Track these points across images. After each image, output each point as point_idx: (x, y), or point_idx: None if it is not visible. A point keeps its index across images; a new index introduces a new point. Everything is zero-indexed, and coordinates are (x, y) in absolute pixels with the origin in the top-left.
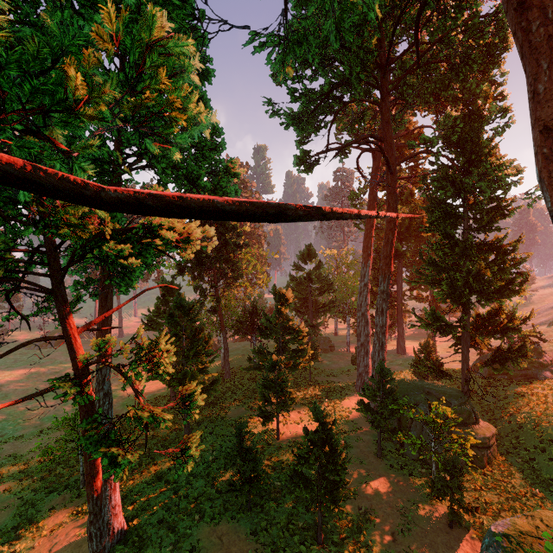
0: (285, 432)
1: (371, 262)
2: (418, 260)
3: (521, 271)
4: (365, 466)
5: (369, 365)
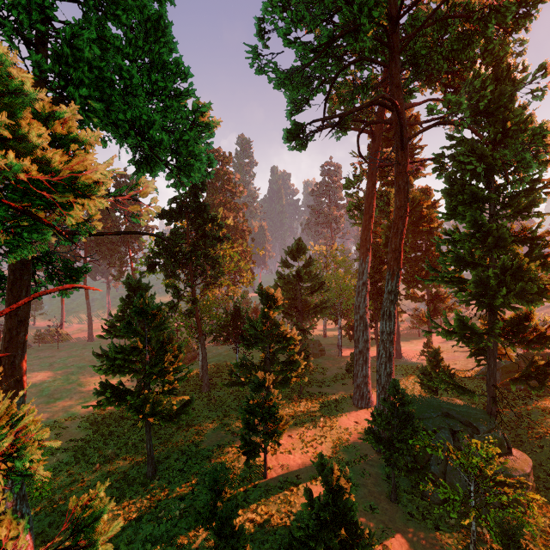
0: (274, 466)
1: (370, 257)
2: (414, 257)
3: None
4: (377, 516)
5: (368, 376)
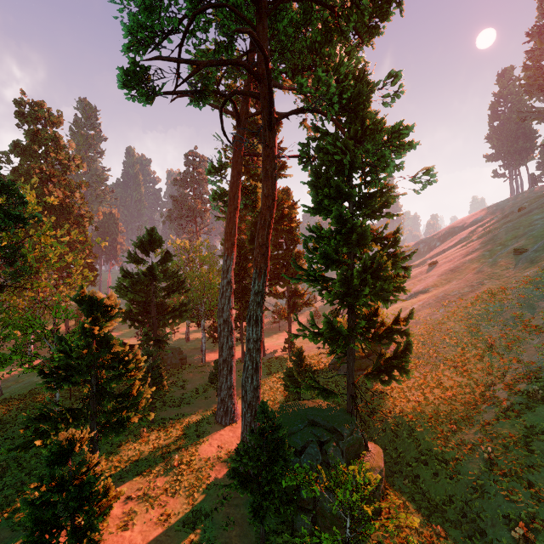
0: None
1: (235, 253)
2: (276, 255)
3: (406, 266)
4: None
5: (233, 386)
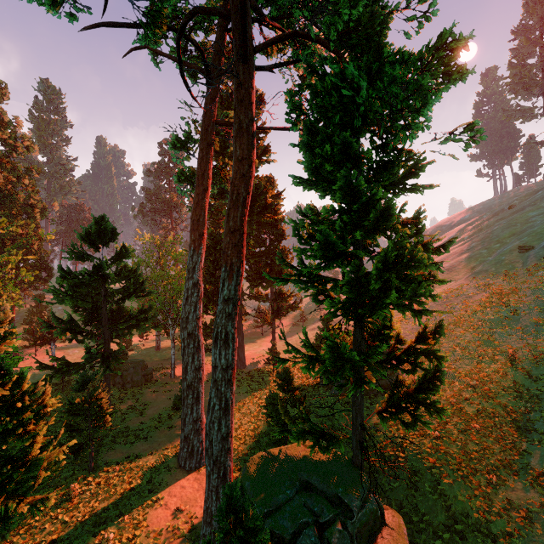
0: None
1: (204, 247)
2: (258, 252)
3: (436, 262)
4: None
5: (201, 418)
